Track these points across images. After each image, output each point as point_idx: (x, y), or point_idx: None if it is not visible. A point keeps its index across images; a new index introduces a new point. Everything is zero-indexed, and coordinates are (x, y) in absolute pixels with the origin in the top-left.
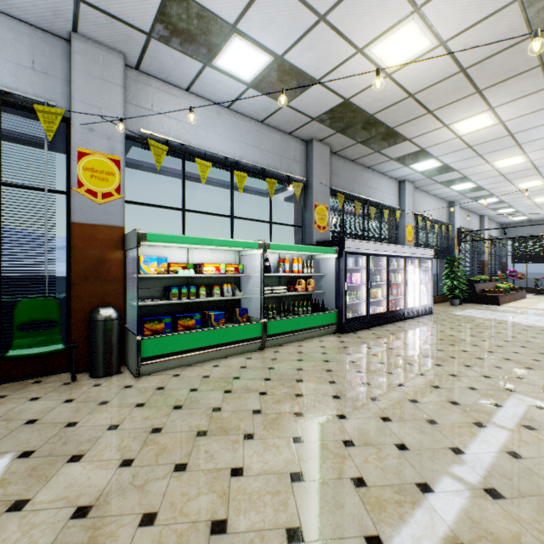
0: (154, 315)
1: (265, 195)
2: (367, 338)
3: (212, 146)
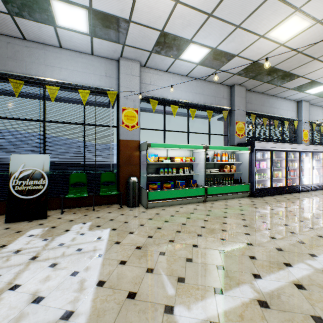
0: (152, 181)
1: (206, 118)
2: (269, 201)
3: (178, 97)
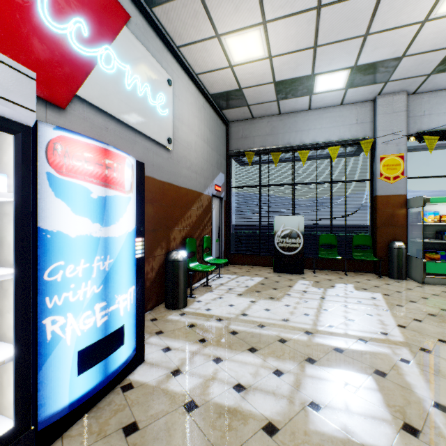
0: (428, 249)
1: None
2: None
3: None
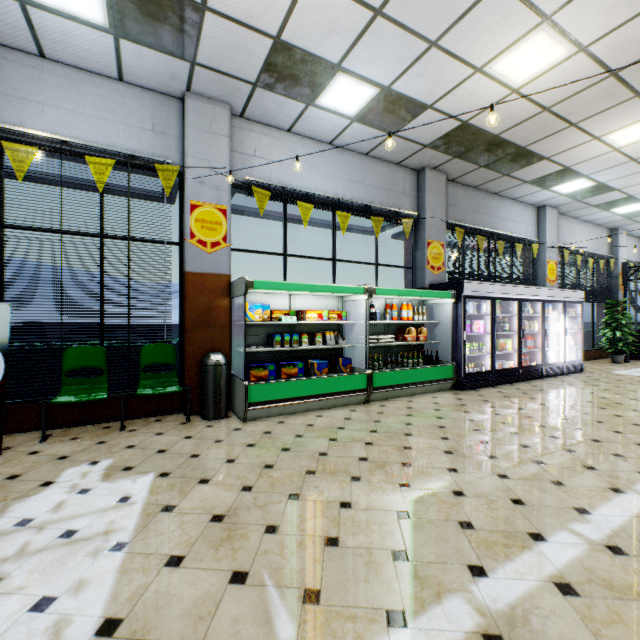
0: (258, 362)
1: (370, 234)
2: (491, 397)
3: (314, 186)
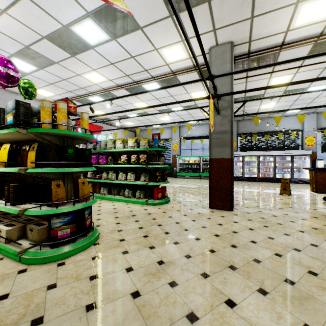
0: (182, 170)
1: None
2: None
3: (196, 134)
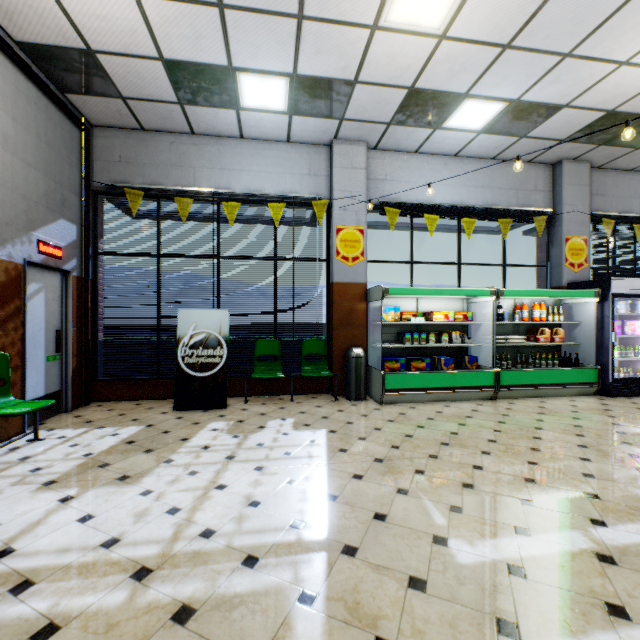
0: (390, 357)
1: (496, 233)
2: None
3: (439, 198)
